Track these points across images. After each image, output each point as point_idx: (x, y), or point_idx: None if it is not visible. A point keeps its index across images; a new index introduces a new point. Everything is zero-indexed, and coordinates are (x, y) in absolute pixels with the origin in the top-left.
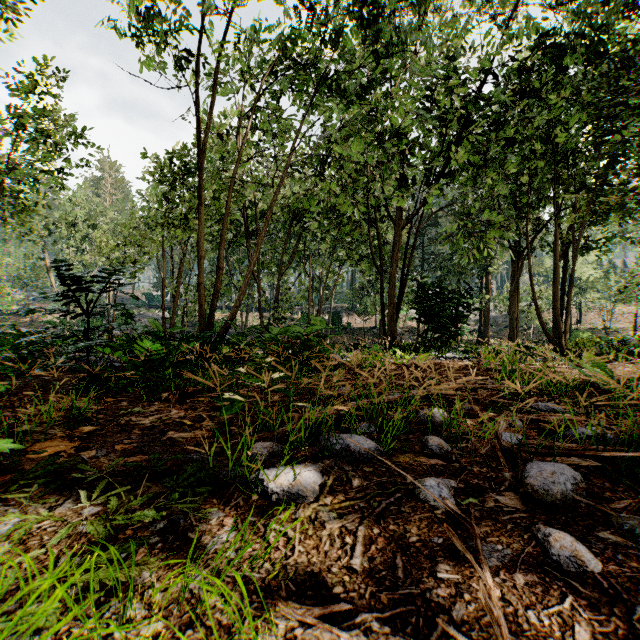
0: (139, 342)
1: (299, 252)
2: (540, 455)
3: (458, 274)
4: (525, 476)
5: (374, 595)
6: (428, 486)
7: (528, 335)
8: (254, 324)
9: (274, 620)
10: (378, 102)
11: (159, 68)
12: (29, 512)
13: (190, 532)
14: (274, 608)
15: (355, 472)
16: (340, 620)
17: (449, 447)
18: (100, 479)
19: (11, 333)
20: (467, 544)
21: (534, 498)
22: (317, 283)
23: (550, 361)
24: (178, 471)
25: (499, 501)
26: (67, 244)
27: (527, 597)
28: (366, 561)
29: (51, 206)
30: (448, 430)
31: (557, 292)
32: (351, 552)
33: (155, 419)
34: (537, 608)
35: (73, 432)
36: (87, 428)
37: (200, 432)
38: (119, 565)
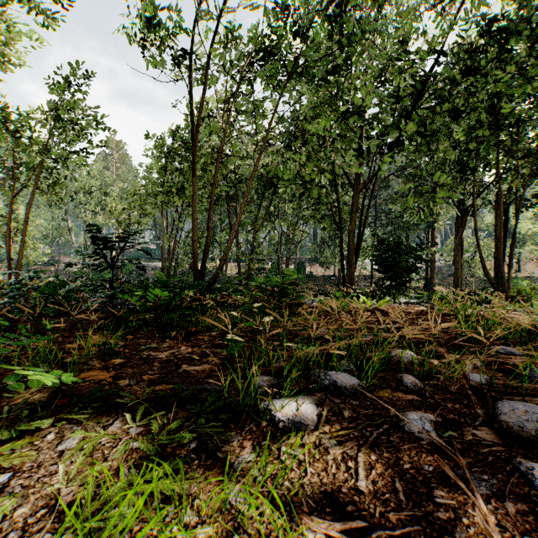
0: (151, 290)
1: (270, 212)
2: (506, 394)
3: (407, 229)
4: (498, 413)
5: (383, 514)
6: (411, 419)
7: (470, 282)
8: (232, 272)
9: (303, 531)
10: (342, 85)
11: (162, 65)
12: (88, 430)
13: (218, 452)
14: (300, 521)
15: (344, 405)
16: (358, 535)
17: (422, 384)
18: (137, 404)
19: (54, 283)
20: (456, 473)
21: (509, 433)
22: (284, 238)
23: (497, 307)
24: (197, 399)
25: (476, 435)
26: (84, 208)
27: (520, 524)
28: (370, 484)
29: (75, 179)
30: (418, 369)
31: (500, 245)
32: (356, 475)
33: (169, 354)
34: (532, 534)
35: (107, 364)
36: (117, 360)
37: (208, 366)
38: (173, 478)
